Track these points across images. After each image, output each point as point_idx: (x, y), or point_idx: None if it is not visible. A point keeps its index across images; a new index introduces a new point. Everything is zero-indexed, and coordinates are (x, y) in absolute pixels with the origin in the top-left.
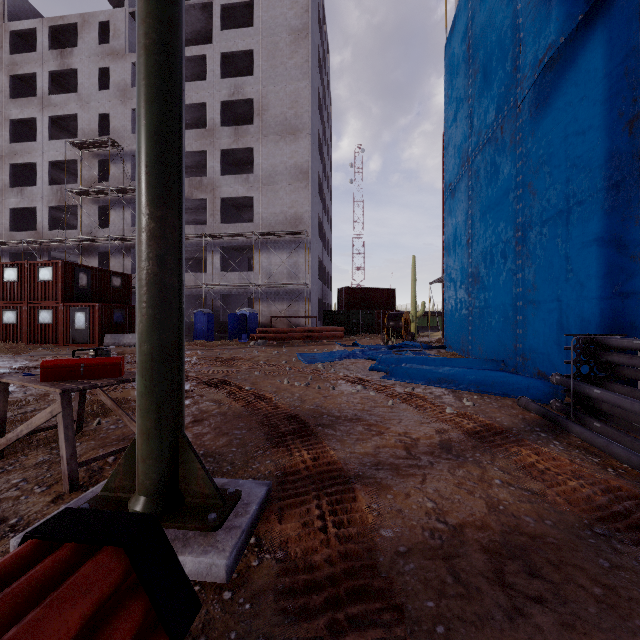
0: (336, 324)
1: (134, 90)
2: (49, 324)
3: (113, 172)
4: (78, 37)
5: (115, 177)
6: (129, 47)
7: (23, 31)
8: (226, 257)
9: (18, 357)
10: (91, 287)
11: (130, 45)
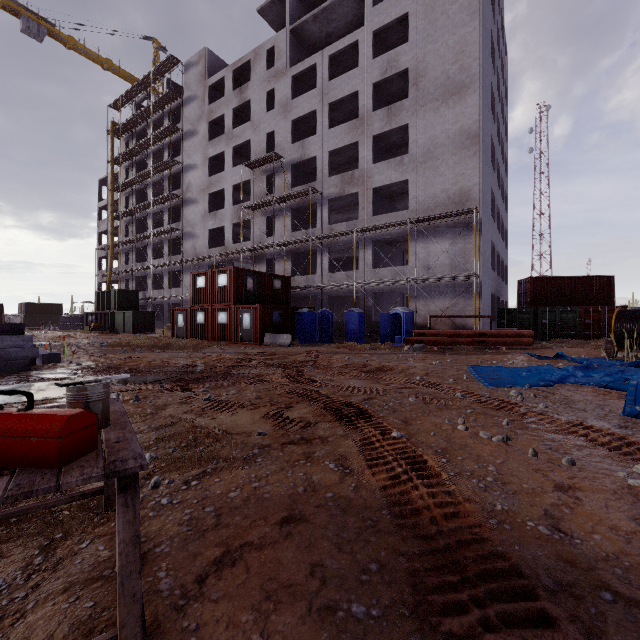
0: (516, 325)
1: (293, 102)
2: (225, 324)
3: (277, 184)
4: (251, 71)
5: (278, 188)
6: (289, 63)
7: (216, 83)
8: (378, 252)
9: (193, 354)
10: (256, 290)
11: (290, 61)
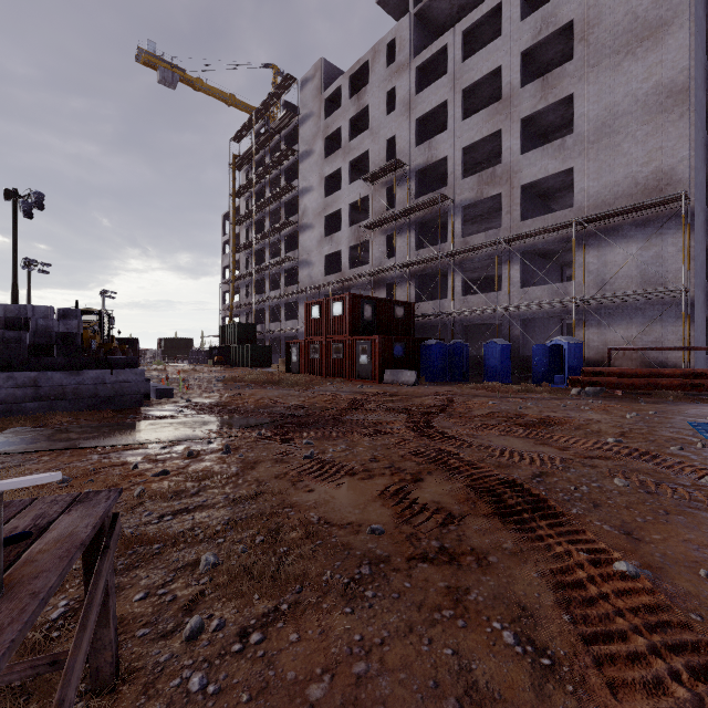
0: None
1: (418, 97)
2: (340, 358)
3: (399, 196)
4: (370, 72)
5: (400, 201)
6: (413, 53)
7: (332, 94)
8: (528, 267)
9: (304, 392)
10: (375, 319)
11: (414, 50)
